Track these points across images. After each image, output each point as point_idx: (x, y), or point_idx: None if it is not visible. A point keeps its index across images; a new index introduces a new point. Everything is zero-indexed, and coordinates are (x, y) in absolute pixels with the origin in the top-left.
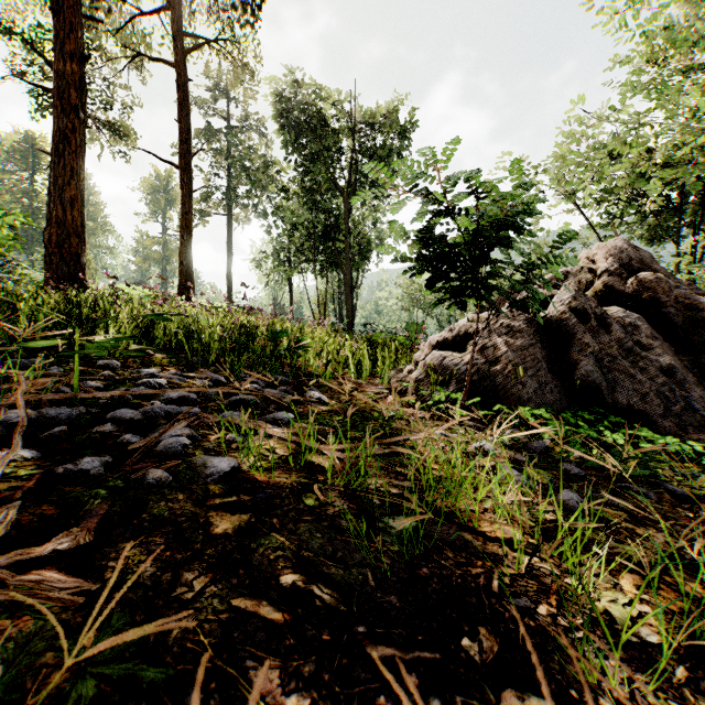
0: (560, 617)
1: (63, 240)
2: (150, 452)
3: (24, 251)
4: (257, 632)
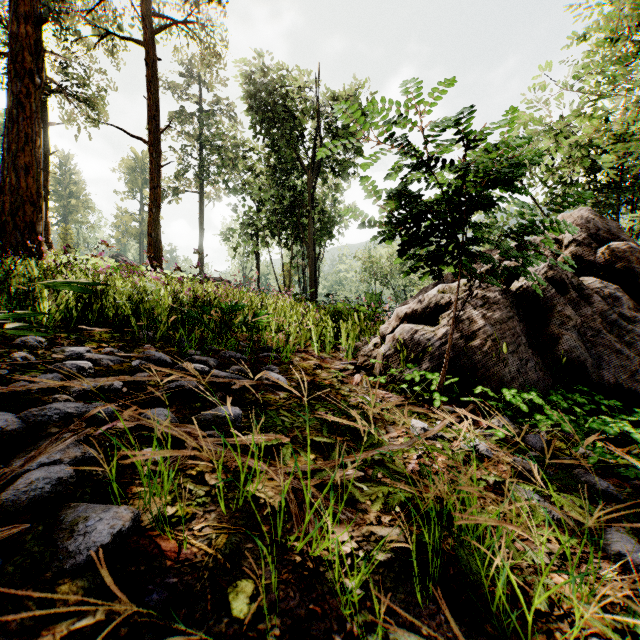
0: None
1: (17, 208)
2: None
3: None
4: None
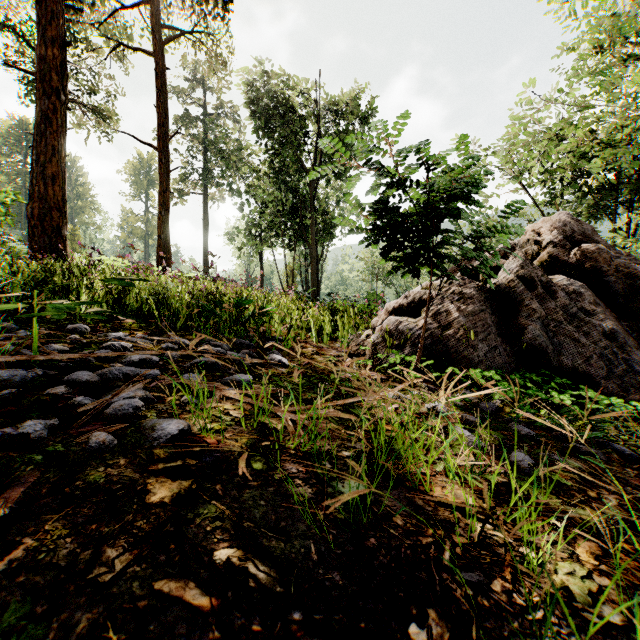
0: (515, 594)
1: (45, 214)
2: (100, 414)
3: (18, 227)
4: (177, 622)
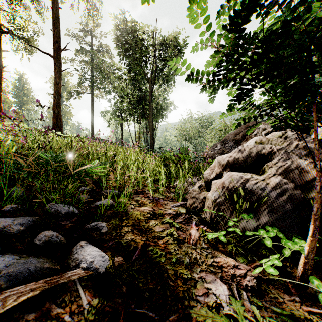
0: None
1: None
2: None
3: None
4: None
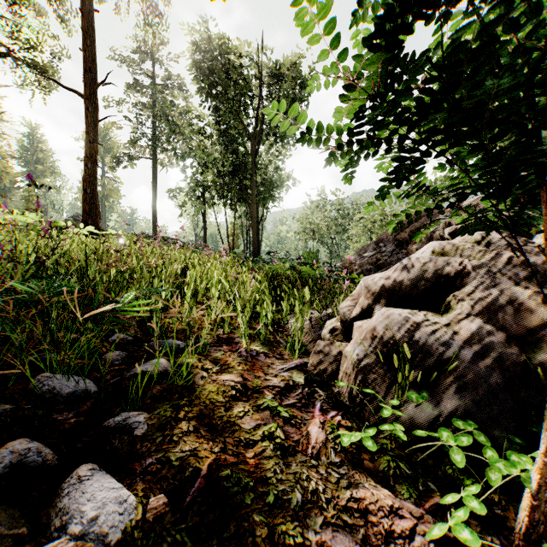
0: None
1: None
2: None
3: None
4: None
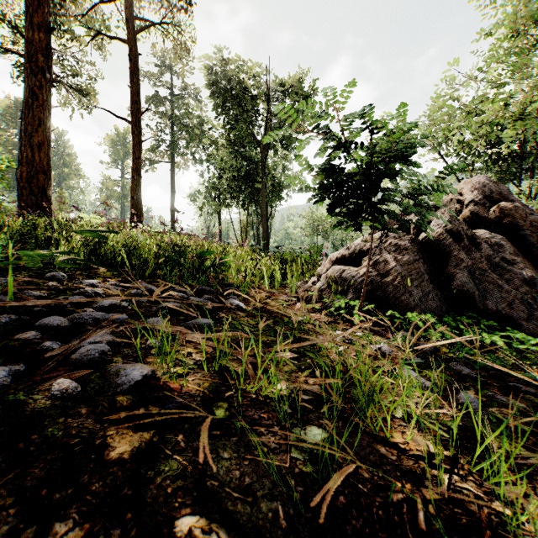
0: None
1: (32, 176)
2: (67, 359)
3: (14, 191)
4: None
